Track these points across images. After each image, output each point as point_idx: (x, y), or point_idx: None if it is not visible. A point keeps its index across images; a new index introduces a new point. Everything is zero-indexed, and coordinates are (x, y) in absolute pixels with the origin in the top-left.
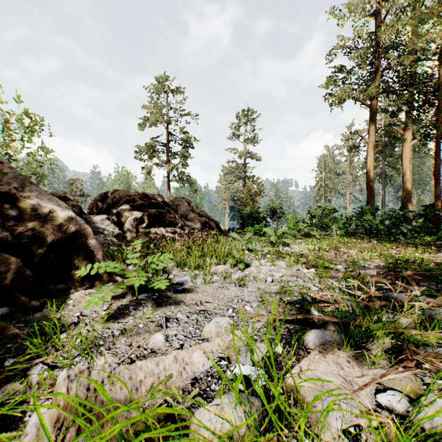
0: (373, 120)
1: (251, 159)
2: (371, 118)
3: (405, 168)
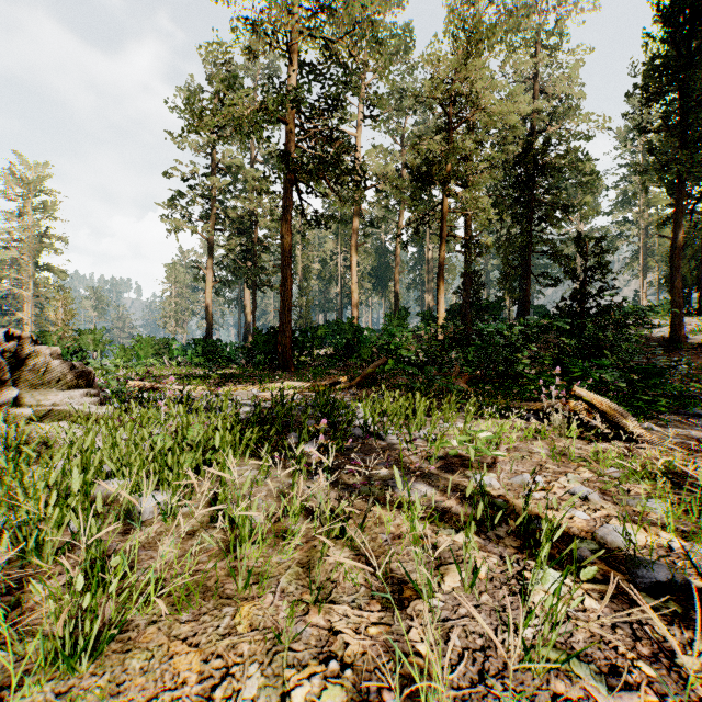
0: (211, 254)
1: (47, 247)
2: (210, 252)
3: (246, 301)
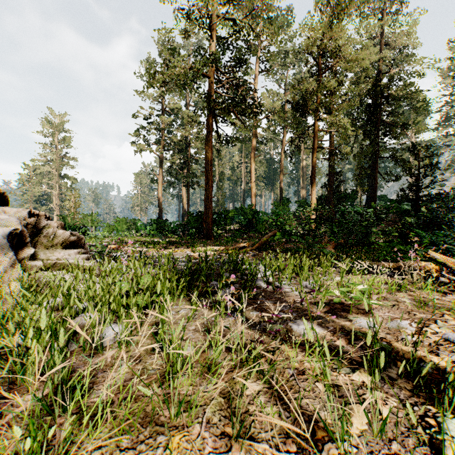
0: (161, 165)
1: (66, 164)
2: (161, 164)
3: (183, 195)
